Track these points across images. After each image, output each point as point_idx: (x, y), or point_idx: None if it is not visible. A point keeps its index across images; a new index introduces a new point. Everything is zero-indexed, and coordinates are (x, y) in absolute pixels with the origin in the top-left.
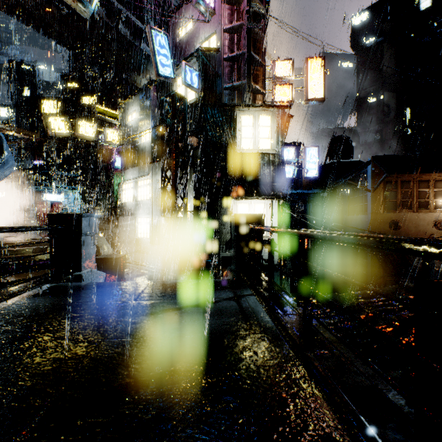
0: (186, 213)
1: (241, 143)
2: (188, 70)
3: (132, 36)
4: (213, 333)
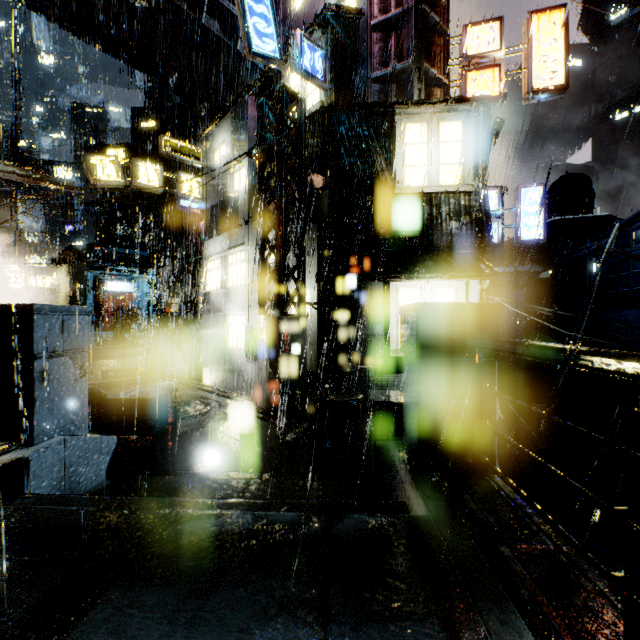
0: (302, 306)
1: (404, 177)
2: (307, 46)
3: (223, 32)
4: None
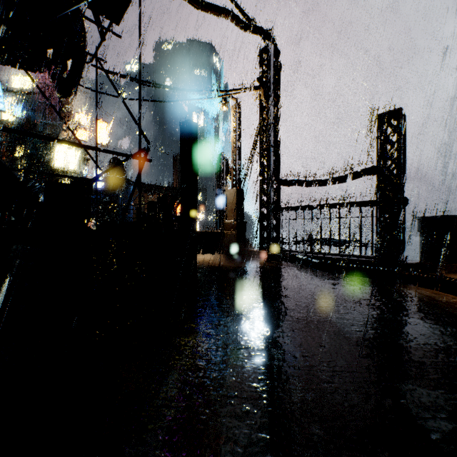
0: None
1: (54, 163)
2: (14, 105)
3: None
4: None
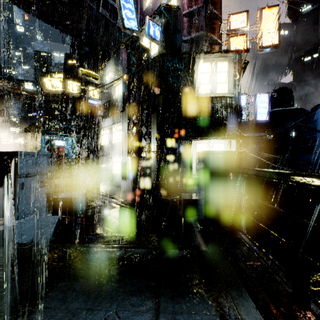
0: (149, 152)
1: (199, 89)
2: (151, 24)
3: (110, 16)
4: None
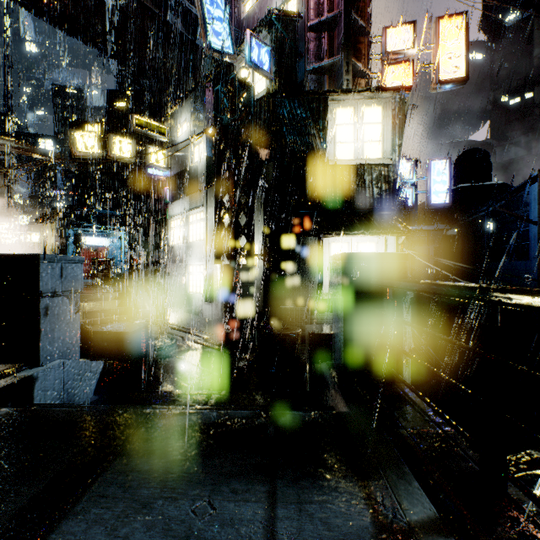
0: (251, 257)
1: (335, 151)
2: (255, 43)
3: (185, 28)
4: None
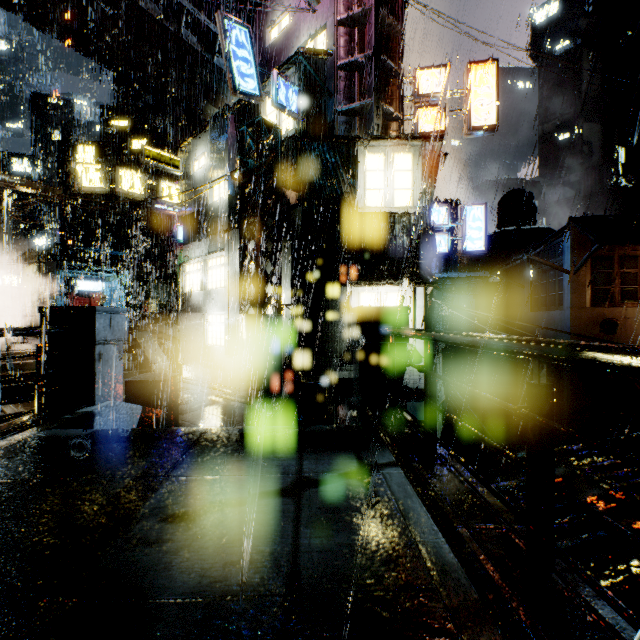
0: (278, 307)
1: (365, 198)
2: (283, 83)
3: (201, 45)
4: (313, 587)
